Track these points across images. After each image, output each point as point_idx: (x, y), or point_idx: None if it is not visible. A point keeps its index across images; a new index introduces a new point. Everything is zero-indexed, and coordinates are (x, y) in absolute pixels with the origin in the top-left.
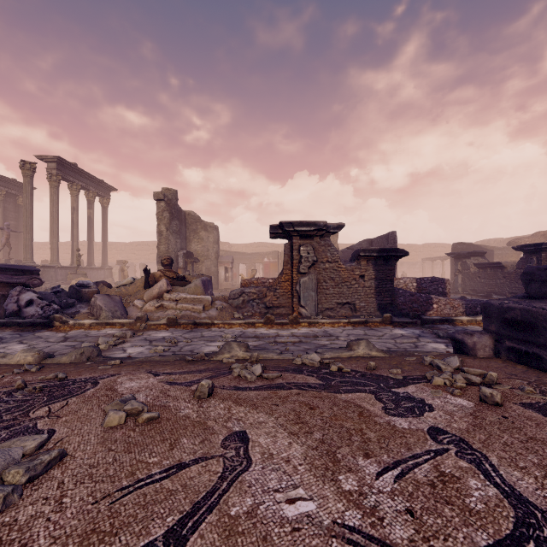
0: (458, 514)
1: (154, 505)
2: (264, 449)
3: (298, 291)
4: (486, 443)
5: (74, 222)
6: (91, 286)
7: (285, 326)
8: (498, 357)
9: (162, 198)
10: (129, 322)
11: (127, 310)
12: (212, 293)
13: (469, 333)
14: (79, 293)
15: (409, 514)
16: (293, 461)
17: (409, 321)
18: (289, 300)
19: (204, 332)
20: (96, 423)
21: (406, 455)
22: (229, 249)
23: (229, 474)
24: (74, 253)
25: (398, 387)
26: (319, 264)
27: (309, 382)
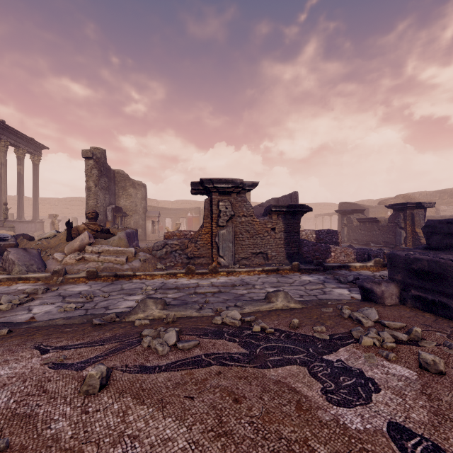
0: None
1: None
2: None
3: (217, 242)
4: None
5: (2, 177)
6: (9, 239)
7: (205, 275)
8: (403, 304)
9: (91, 156)
10: (45, 276)
11: (46, 263)
12: (137, 245)
13: (377, 282)
14: None
15: None
16: None
17: (314, 268)
18: (209, 251)
19: (125, 285)
20: None
21: None
22: (157, 205)
23: None
24: (2, 207)
25: (329, 352)
26: (236, 218)
27: (231, 351)
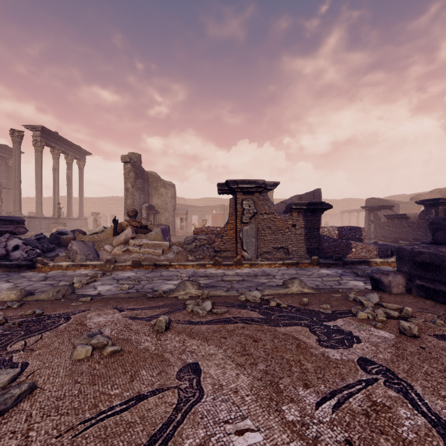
0: (393, 445)
1: (113, 438)
2: (214, 380)
3: (241, 237)
4: (410, 372)
5: (56, 180)
6: (69, 234)
7: (230, 266)
8: (410, 293)
9: (129, 161)
10: (100, 264)
11: (99, 254)
12: (170, 239)
13: (385, 273)
14: (58, 239)
15: (349, 445)
16: (241, 391)
17: (333, 263)
18: (233, 245)
19: (163, 272)
20: (65, 356)
21: (341, 385)
22: (184, 203)
23: (183, 406)
24: (56, 206)
25: (329, 321)
26: (258, 215)
27: (252, 316)
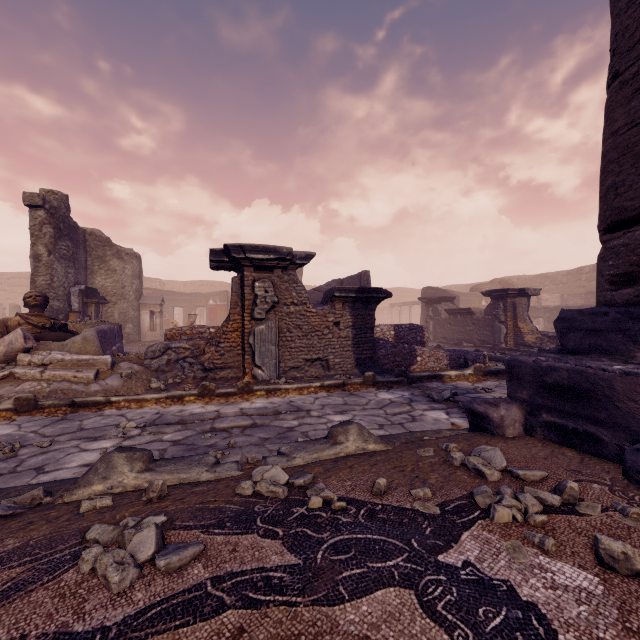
0: None
1: None
2: None
3: (252, 344)
4: None
5: None
6: None
7: (231, 397)
8: (530, 435)
9: (40, 204)
10: None
11: None
12: (121, 349)
13: (492, 403)
14: None
15: None
16: None
17: (395, 380)
18: (239, 357)
19: (87, 421)
20: None
21: None
22: (161, 287)
23: None
24: None
25: (447, 546)
26: (281, 307)
27: (268, 565)
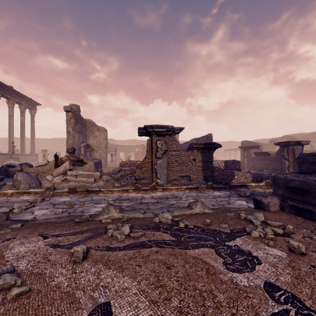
0: None
1: None
2: None
3: (156, 168)
4: (314, 298)
5: (11, 124)
6: (17, 166)
7: (147, 191)
8: (283, 211)
9: (70, 110)
10: (41, 191)
11: (41, 182)
12: (101, 170)
13: (264, 196)
14: (7, 171)
15: None
16: None
17: (222, 187)
18: (150, 174)
19: (94, 197)
20: None
21: None
22: (114, 143)
23: None
24: (11, 144)
25: (229, 240)
26: (168, 152)
27: (165, 239)
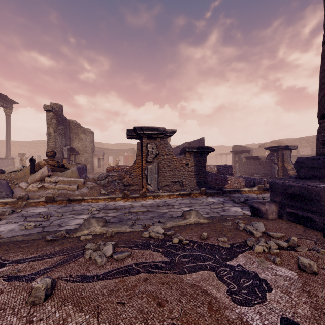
0: None
1: None
2: None
3: (146, 174)
4: None
5: None
6: None
7: (137, 198)
8: (281, 219)
9: (51, 109)
10: (11, 201)
11: (13, 191)
12: (86, 176)
13: (262, 203)
14: None
15: None
16: None
17: (216, 192)
18: (140, 180)
19: (75, 207)
20: None
21: None
22: (102, 146)
23: None
24: None
25: (231, 259)
26: (160, 156)
27: (156, 260)
